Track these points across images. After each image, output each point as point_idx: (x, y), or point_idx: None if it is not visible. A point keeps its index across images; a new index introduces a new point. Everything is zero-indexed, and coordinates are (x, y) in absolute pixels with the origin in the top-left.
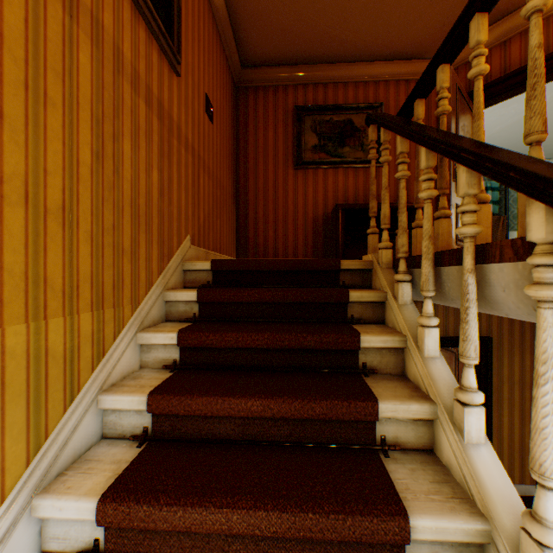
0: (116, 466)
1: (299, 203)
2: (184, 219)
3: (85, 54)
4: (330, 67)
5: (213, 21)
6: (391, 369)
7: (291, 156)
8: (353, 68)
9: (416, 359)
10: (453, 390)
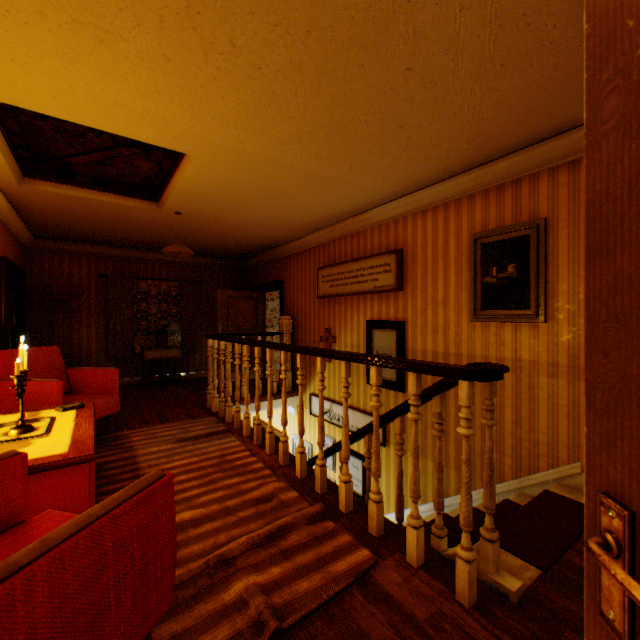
0: None
1: None
2: (564, 444)
3: None
4: None
5: None
6: None
7: None
8: None
9: None
10: None
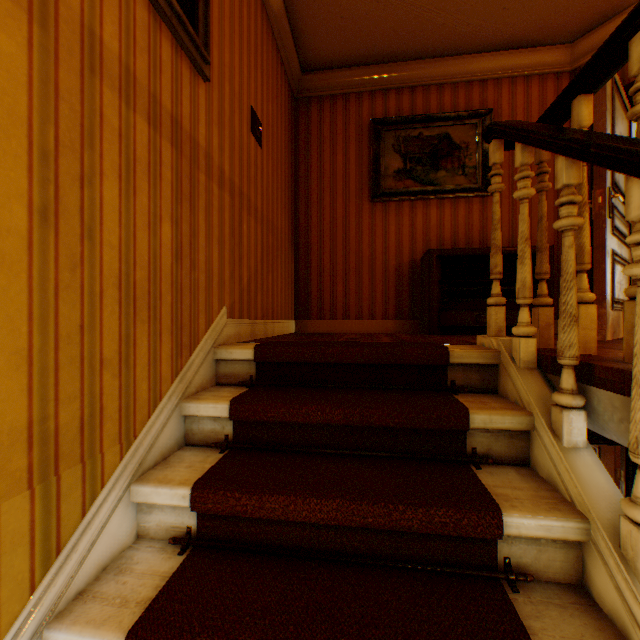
0: None
1: (377, 247)
2: (217, 285)
3: (14, 36)
4: (419, 65)
5: (263, 9)
6: (558, 573)
7: (366, 185)
8: (451, 64)
9: (620, 581)
10: None
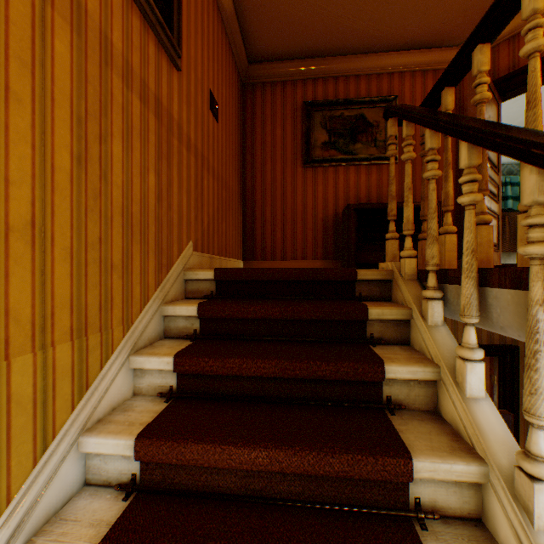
0: (94, 531)
1: (308, 203)
2: (186, 224)
3: (63, 41)
4: (341, 60)
5: (218, 14)
6: (421, 404)
7: (300, 154)
8: (366, 60)
9: (454, 397)
10: (508, 447)
